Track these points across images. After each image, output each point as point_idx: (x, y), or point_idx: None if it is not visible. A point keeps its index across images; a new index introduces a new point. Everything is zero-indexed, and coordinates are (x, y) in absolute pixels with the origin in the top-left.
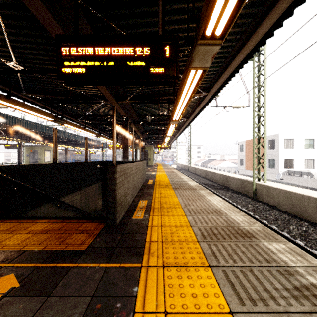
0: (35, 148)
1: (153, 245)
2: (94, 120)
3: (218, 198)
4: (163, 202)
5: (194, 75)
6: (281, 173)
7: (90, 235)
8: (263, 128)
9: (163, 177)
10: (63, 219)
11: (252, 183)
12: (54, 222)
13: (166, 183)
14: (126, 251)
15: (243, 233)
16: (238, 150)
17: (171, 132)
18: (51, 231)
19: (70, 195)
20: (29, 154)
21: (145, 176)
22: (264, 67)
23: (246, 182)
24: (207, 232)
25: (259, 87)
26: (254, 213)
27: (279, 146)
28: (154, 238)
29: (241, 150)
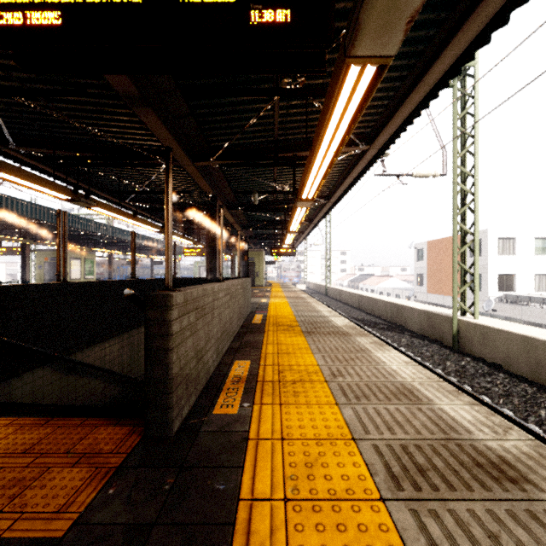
0: (54, 254)
1: (259, 514)
2: (156, 203)
3: (399, 356)
4: (284, 366)
5: (354, 86)
6: (493, 299)
7: (96, 471)
8: (473, 214)
9: (282, 308)
10: (49, 414)
11: (450, 320)
12: (24, 426)
13: (289, 320)
14: (179, 545)
15: (493, 465)
16: (414, 259)
17: (297, 224)
18: (2, 457)
19: (95, 347)
20: (43, 266)
21: (249, 306)
22: (475, 100)
23: (438, 316)
24: (400, 461)
25: (465, 139)
26: (461, 380)
27: (489, 252)
28: (264, 487)
29: (420, 258)
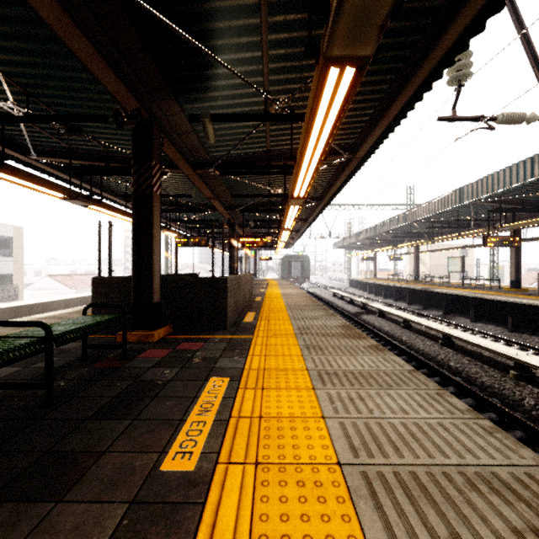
0: None
1: None
2: None
3: None
4: None
5: None
6: None
7: None
8: None
9: None
10: None
11: None
12: None
13: None
14: None
15: None
16: None
17: None
18: None
19: None
20: None
21: None
22: None
23: None
24: None
25: None
26: None
27: None
28: None
29: None
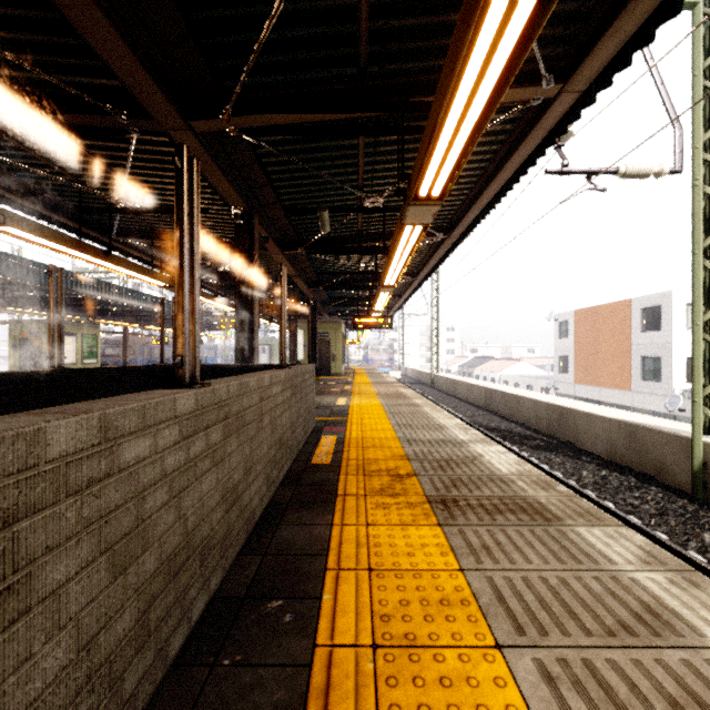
0: (35, 328)
1: None
2: (162, 239)
3: None
4: None
5: None
6: (679, 394)
7: None
8: None
9: (373, 419)
10: None
11: (683, 441)
12: None
13: (390, 453)
14: None
15: None
16: (555, 335)
17: (398, 269)
18: None
19: None
20: (18, 345)
21: (312, 417)
22: None
23: (652, 433)
24: None
25: None
26: None
27: (672, 324)
28: None
29: (564, 334)
